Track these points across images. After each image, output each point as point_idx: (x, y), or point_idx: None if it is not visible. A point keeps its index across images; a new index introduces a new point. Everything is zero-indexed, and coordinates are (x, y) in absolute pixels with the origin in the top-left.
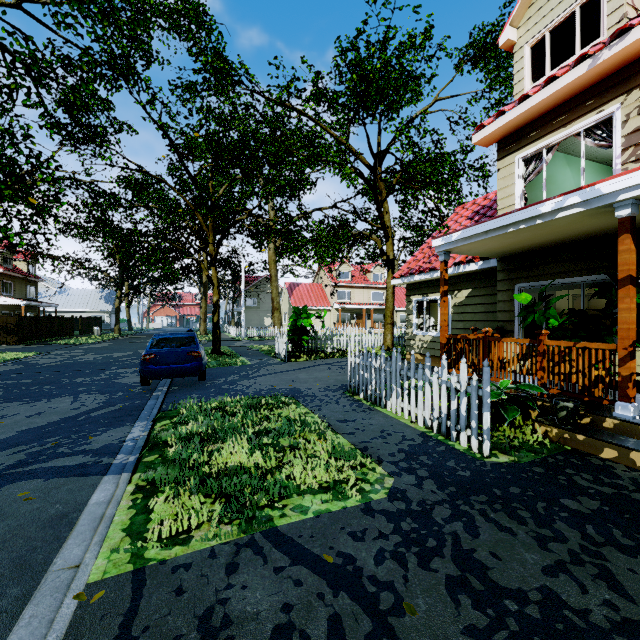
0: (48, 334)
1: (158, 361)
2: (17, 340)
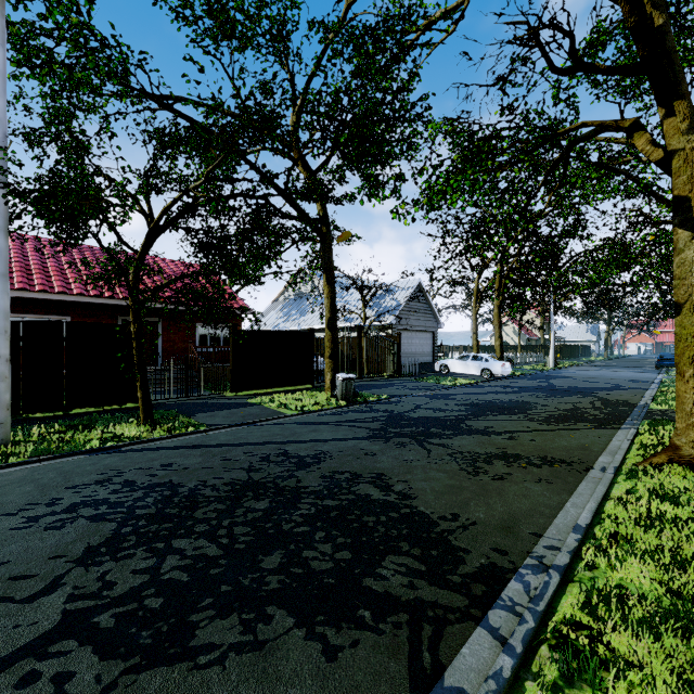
0: (570, 355)
1: (663, 361)
2: (561, 357)
